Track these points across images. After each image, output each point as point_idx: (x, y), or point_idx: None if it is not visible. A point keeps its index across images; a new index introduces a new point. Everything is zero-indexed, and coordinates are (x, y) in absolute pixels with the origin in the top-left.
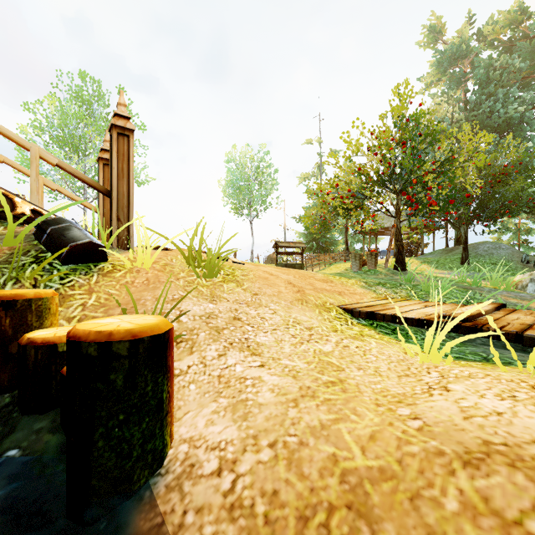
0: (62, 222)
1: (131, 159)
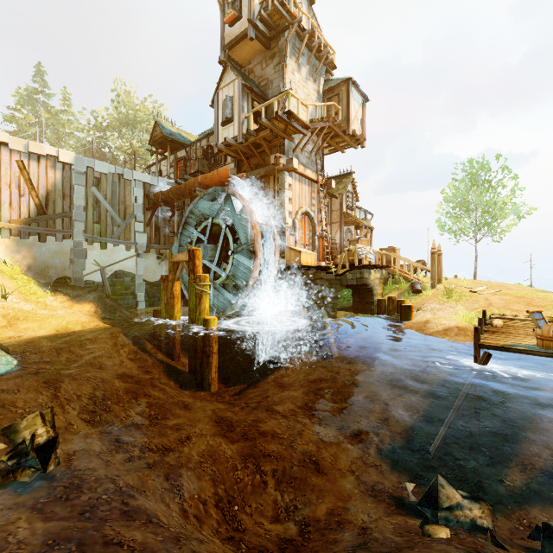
0: (414, 283)
1: (435, 261)
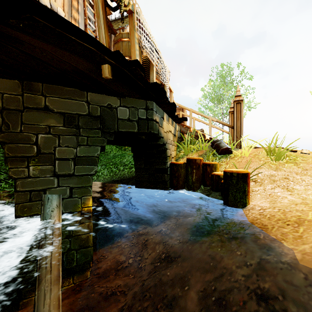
0: (218, 141)
1: (241, 112)
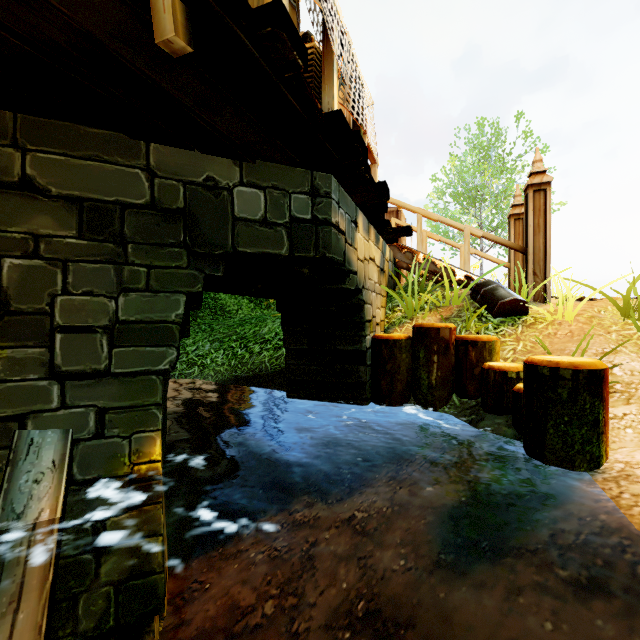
0: (490, 284)
1: (547, 211)
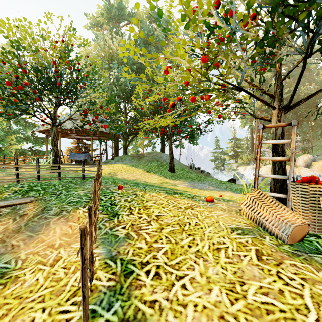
0: None
1: None
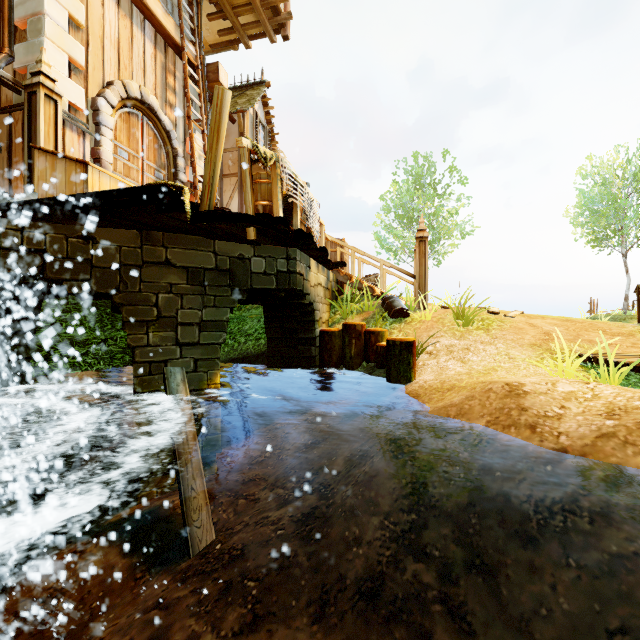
0: (391, 298)
1: (426, 254)
